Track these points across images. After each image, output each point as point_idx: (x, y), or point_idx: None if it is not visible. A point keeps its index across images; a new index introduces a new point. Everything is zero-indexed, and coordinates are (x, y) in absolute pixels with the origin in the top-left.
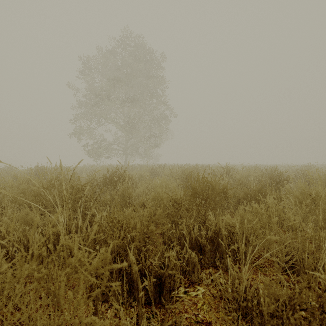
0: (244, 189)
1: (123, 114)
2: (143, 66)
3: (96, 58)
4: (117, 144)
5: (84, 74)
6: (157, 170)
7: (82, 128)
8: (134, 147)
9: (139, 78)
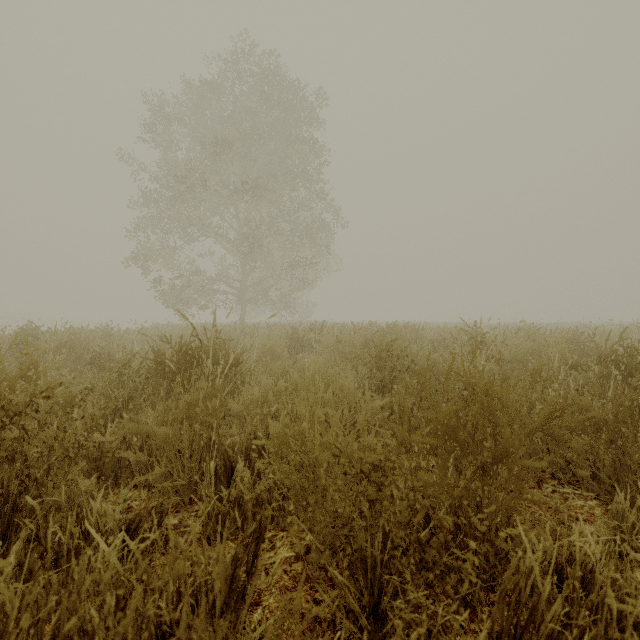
0: (579, 401)
1: (237, 218)
2: (279, 117)
3: (179, 100)
4: (224, 281)
5: (155, 133)
6: (305, 337)
7: (151, 246)
8: (261, 288)
9: (271, 143)
